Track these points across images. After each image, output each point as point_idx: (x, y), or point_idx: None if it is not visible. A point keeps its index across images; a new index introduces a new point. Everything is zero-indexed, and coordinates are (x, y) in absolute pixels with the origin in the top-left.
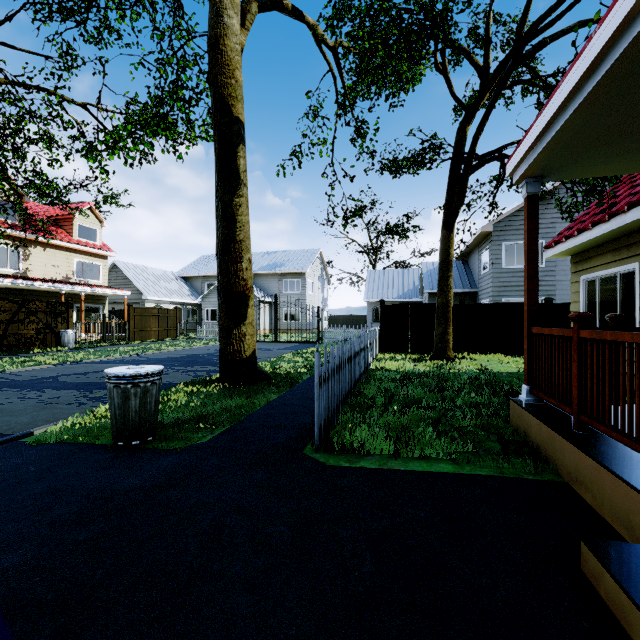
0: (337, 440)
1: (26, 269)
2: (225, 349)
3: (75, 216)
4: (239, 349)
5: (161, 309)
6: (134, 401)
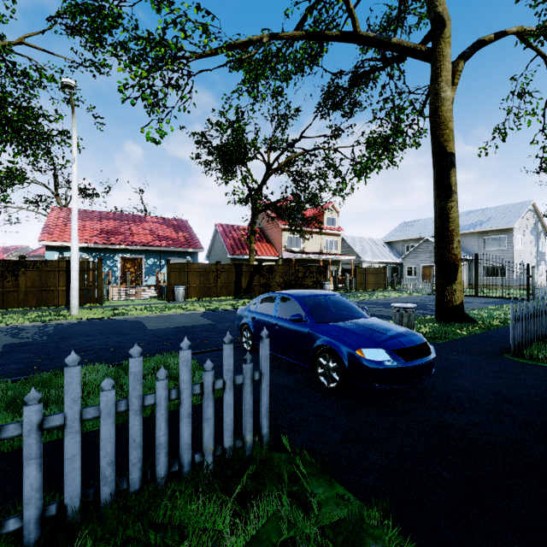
0: (526, 351)
1: (304, 247)
2: (440, 299)
3: (325, 212)
4: (451, 299)
5: (375, 268)
6: (405, 319)
